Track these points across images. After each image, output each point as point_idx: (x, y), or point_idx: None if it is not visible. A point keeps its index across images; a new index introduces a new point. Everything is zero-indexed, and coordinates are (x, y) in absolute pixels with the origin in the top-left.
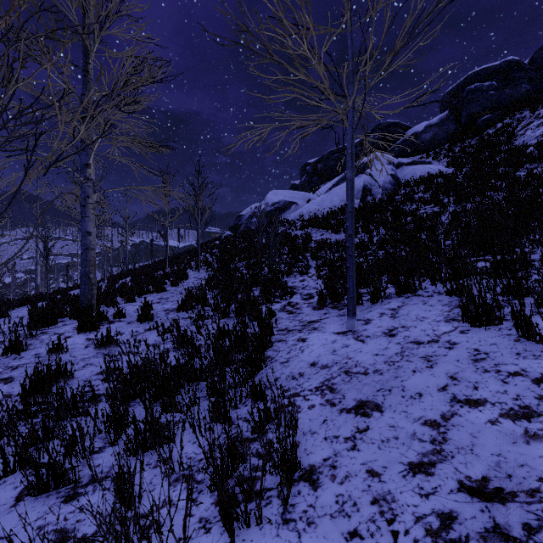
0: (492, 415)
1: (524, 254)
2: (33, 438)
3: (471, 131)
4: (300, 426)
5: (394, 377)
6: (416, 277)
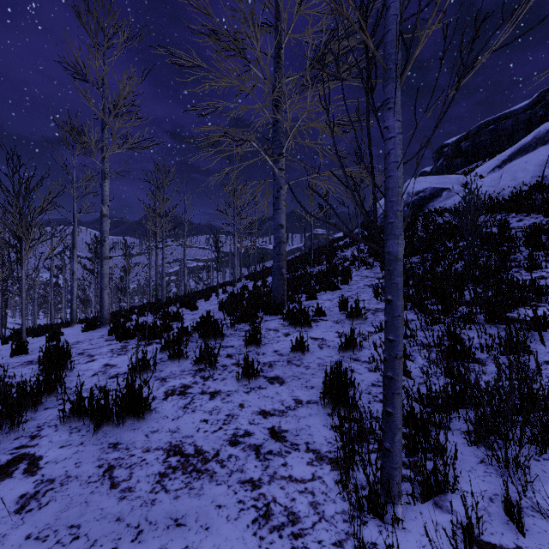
0: None
1: None
2: (427, 486)
3: None
4: None
5: None
6: None
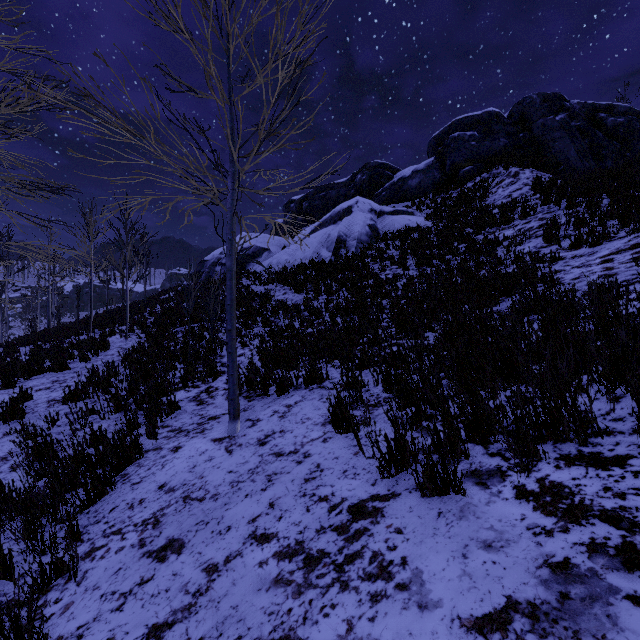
0: (268, 554)
1: (417, 346)
2: None
3: (454, 181)
4: (90, 579)
5: (225, 504)
6: (331, 363)
